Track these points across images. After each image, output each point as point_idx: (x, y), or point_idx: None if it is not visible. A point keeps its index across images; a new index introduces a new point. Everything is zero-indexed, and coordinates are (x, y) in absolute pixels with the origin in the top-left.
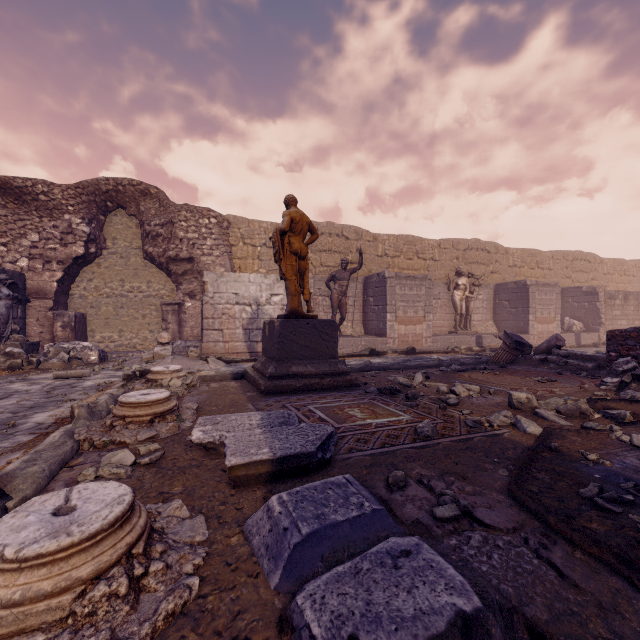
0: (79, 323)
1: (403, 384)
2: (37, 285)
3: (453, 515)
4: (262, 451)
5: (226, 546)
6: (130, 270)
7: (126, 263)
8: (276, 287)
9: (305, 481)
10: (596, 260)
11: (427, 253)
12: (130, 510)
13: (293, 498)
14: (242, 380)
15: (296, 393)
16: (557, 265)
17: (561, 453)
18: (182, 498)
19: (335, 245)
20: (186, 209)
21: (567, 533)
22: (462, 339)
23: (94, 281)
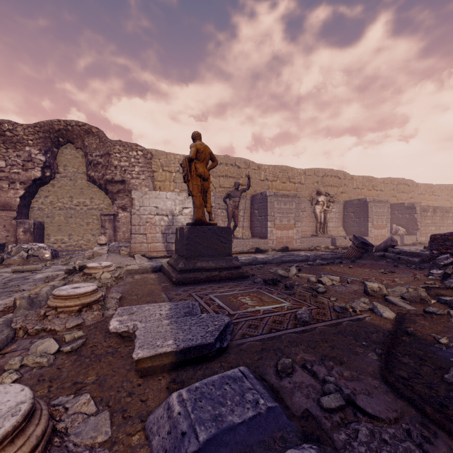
0: (37, 229)
1: (282, 275)
2: (4, 200)
3: (339, 405)
4: (167, 343)
5: (126, 447)
6: (77, 189)
7: (74, 184)
8: (186, 202)
9: (205, 368)
10: (413, 184)
11: (296, 178)
12: (25, 420)
13: (192, 396)
14: (159, 272)
15: (200, 283)
16: (387, 188)
17: (417, 337)
18: (93, 389)
19: (230, 172)
20: (119, 144)
21: (445, 425)
22: (321, 240)
23: (49, 197)
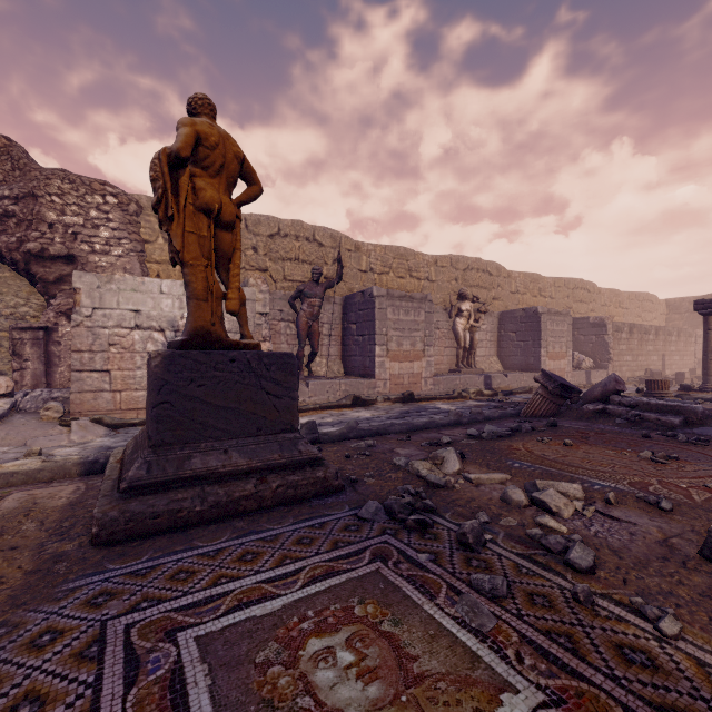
0: None
1: (430, 481)
2: None
3: None
4: None
5: None
6: None
7: None
8: None
9: None
10: (595, 290)
11: (422, 271)
12: None
13: None
14: (101, 477)
15: (189, 533)
16: (559, 293)
17: None
18: None
19: (304, 252)
20: (61, 176)
21: None
22: (469, 380)
23: None
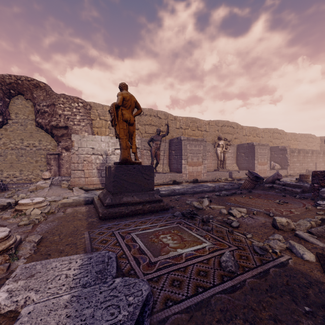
0: None
1: (197, 207)
2: None
3: None
4: None
5: None
6: (27, 133)
7: (24, 129)
8: (118, 144)
9: None
10: (283, 133)
11: (202, 127)
12: None
13: None
14: (91, 205)
15: (125, 218)
16: (266, 135)
17: None
18: None
19: (153, 121)
20: (63, 97)
21: None
22: (222, 174)
23: (2, 139)
